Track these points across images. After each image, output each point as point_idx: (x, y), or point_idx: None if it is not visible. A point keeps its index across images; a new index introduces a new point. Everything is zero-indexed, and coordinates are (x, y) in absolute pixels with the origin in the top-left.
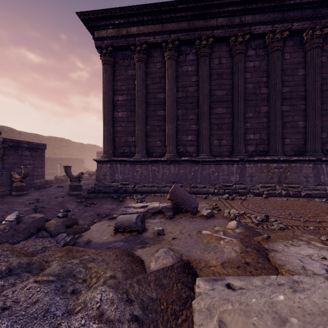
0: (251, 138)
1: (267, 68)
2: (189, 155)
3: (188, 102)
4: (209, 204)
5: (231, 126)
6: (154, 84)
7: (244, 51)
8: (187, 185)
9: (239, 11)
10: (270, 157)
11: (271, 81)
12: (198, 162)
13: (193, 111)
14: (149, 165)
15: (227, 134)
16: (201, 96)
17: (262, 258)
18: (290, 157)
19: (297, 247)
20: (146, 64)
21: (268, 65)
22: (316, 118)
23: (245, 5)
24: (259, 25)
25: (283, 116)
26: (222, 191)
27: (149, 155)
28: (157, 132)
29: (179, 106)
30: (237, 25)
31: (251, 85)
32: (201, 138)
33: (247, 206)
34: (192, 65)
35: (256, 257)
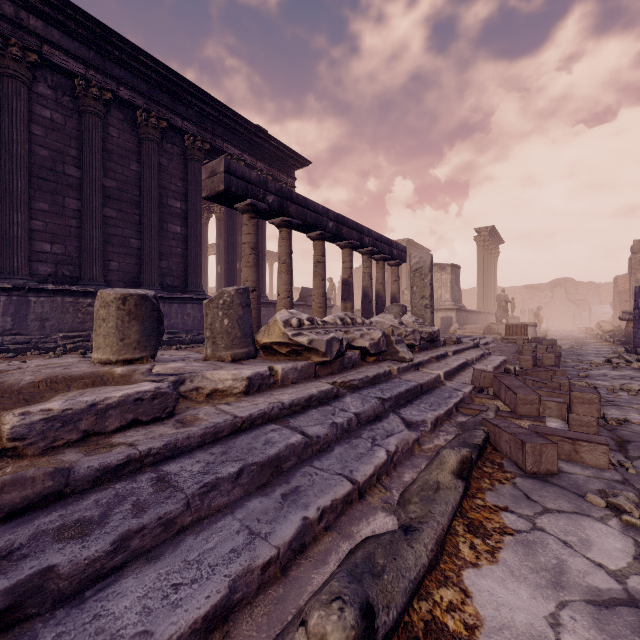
0: (46, 250)
1: (80, 136)
2: None
3: None
4: None
5: None
6: None
7: (27, 80)
8: None
9: None
10: (80, 287)
11: (85, 161)
12: None
13: None
14: None
15: None
16: None
17: None
18: None
19: (4, 363)
20: None
21: (81, 131)
22: (153, 239)
23: None
24: (59, 52)
25: (108, 224)
26: None
27: None
28: None
29: None
30: (7, 18)
31: (46, 152)
32: None
33: None
34: None
35: None
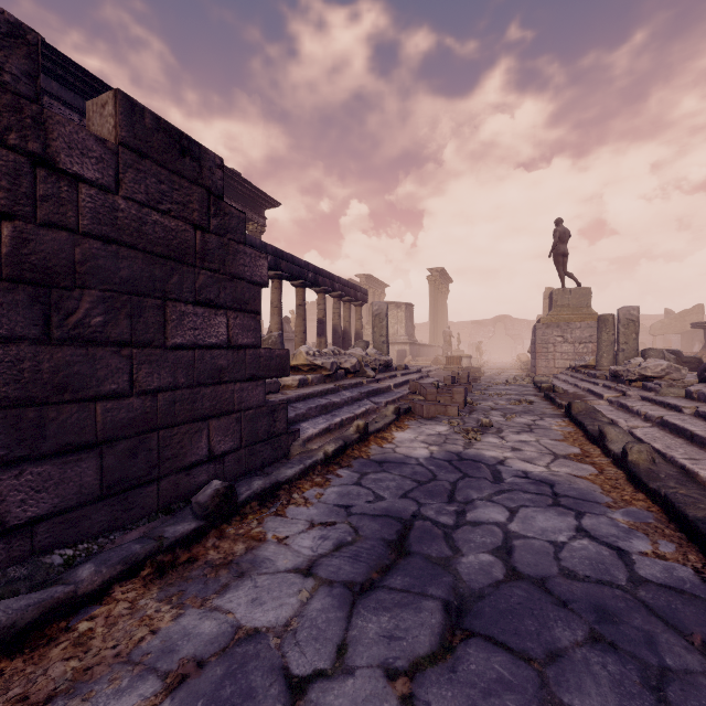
0: None
1: None
2: None
3: None
4: None
5: None
6: None
7: None
8: None
9: None
10: None
11: None
12: None
13: None
14: None
15: None
16: None
17: None
18: None
19: None
20: None
21: None
22: None
23: None
24: (58, 102)
25: None
26: None
27: None
28: None
29: None
30: None
31: None
32: None
33: None
34: None
35: None
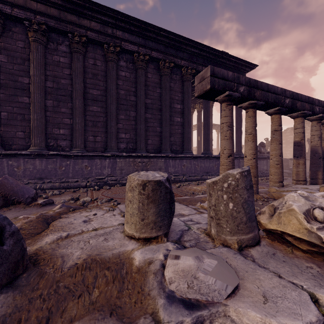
0: (123, 137)
1: (136, 81)
2: (61, 149)
3: (61, 94)
4: (74, 196)
5: (105, 125)
6: (14, 64)
7: (116, 60)
8: (57, 180)
9: (111, 23)
10: (135, 153)
11: (138, 92)
12: (69, 156)
13: (66, 104)
14: (4, 160)
15: (102, 131)
16: (74, 91)
17: (40, 223)
18: (149, 154)
19: (87, 212)
20: (1, 37)
21: (136, 78)
22: (167, 126)
23: (115, 21)
24: (127, 43)
25: (147, 121)
26: (94, 184)
27: (6, 148)
28: (18, 121)
29: (49, 97)
30: (109, 35)
31: (123, 92)
32: (74, 132)
33: (105, 194)
34: (66, 57)
35: (35, 223)
